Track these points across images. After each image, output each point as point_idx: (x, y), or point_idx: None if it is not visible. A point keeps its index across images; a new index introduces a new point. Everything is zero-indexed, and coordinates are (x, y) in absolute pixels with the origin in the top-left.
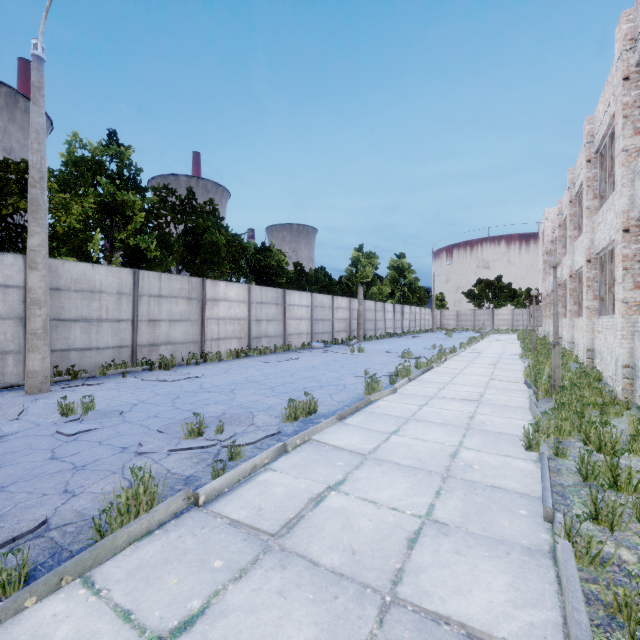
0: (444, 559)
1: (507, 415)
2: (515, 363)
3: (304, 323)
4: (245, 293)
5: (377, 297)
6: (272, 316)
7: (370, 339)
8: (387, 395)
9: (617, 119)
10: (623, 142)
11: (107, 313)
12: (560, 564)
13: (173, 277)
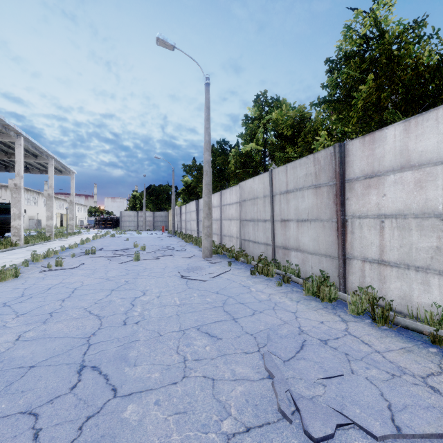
0: None
1: None
2: None
3: None
4: None
5: None
6: None
7: None
8: None
9: None
10: None
11: (260, 214)
12: None
13: (298, 163)
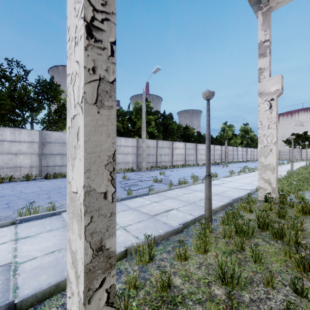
0: (243, 187)
1: None
2: None
3: (203, 156)
4: (184, 145)
5: (234, 144)
6: (192, 153)
7: (230, 163)
8: (236, 175)
9: None
10: None
11: (151, 153)
12: None
13: (165, 141)
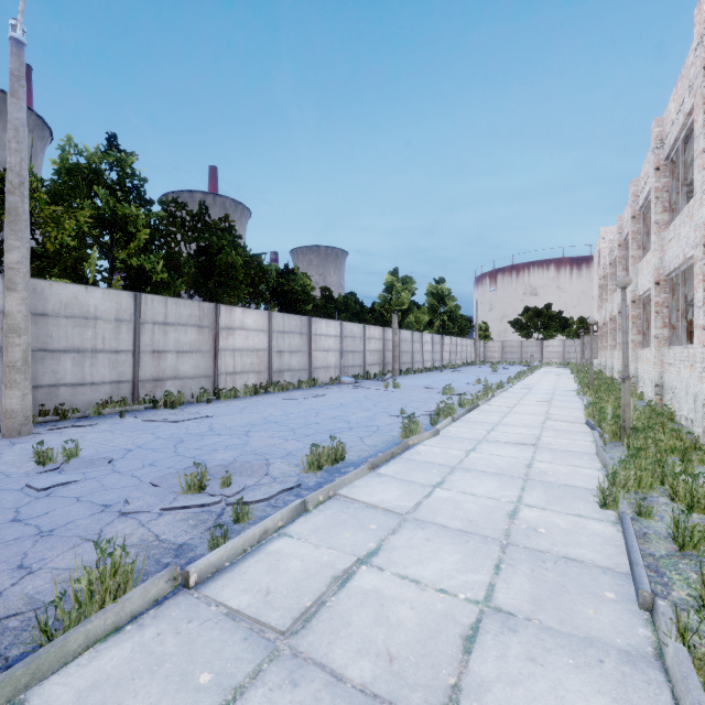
0: (514, 670)
1: (571, 462)
2: (572, 400)
3: (332, 355)
4: (265, 321)
5: (414, 326)
6: (296, 347)
7: (406, 373)
8: (428, 438)
9: (696, 115)
10: (704, 142)
11: (103, 343)
12: (675, 679)
13: (181, 302)
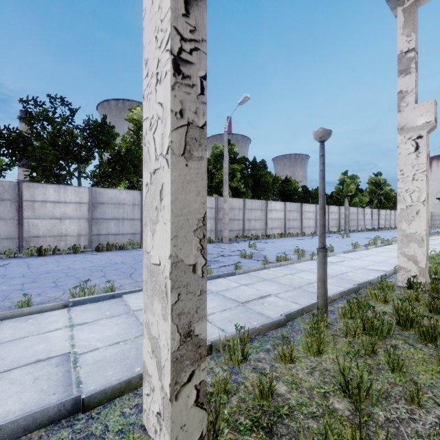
0: (374, 267)
1: None
2: None
3: (311, 221)
4: (283, 206)
5: (358, 204)
6: (295, 217)
7: (353, 231)
8: (363, 250)
9: None
10: None
11: (236, 217)
12: None
13: (256, 201)
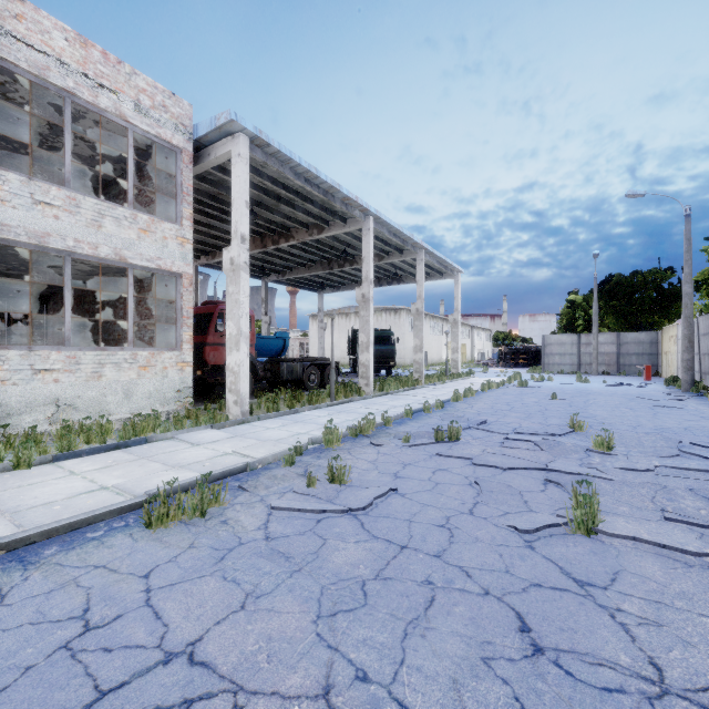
0: (211, 438)
1: None
2: None
3: None
4: None
5: None
6: None
7: None
8: None
9: None
10: None
11: None
12: (177, 435)
13: None
